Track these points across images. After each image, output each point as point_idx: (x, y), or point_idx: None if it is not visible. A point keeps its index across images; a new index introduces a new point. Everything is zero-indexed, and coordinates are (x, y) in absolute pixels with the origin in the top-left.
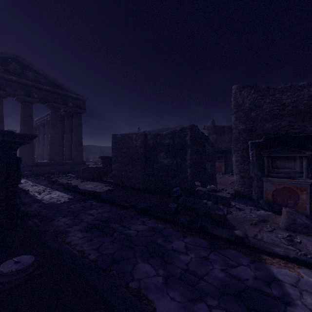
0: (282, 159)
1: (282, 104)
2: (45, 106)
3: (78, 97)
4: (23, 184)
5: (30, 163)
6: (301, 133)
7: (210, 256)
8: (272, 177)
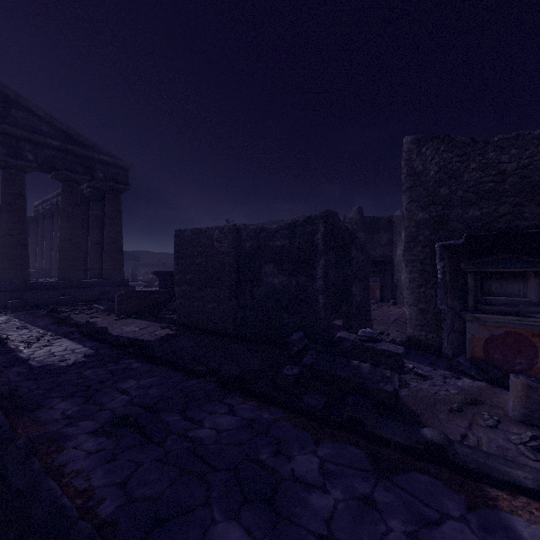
0: (499, 277)
1: (501, 172)
2: (51, 177)
3: (115, 161)
4: (0, 325)
5: (20, 283)
6: (537, 228)
7: (377, 493)
8: (484, 313)
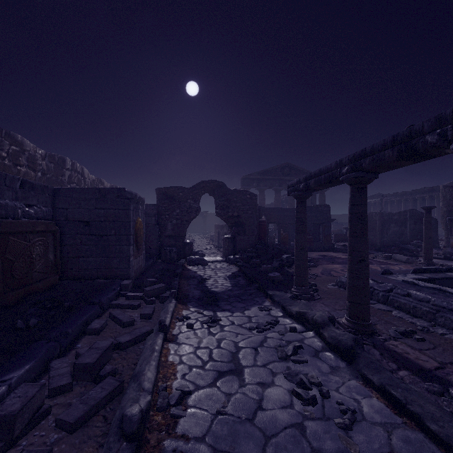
0: None
1: None
2: None
3: None
4: None
5: None
6: None
7: None
8: None
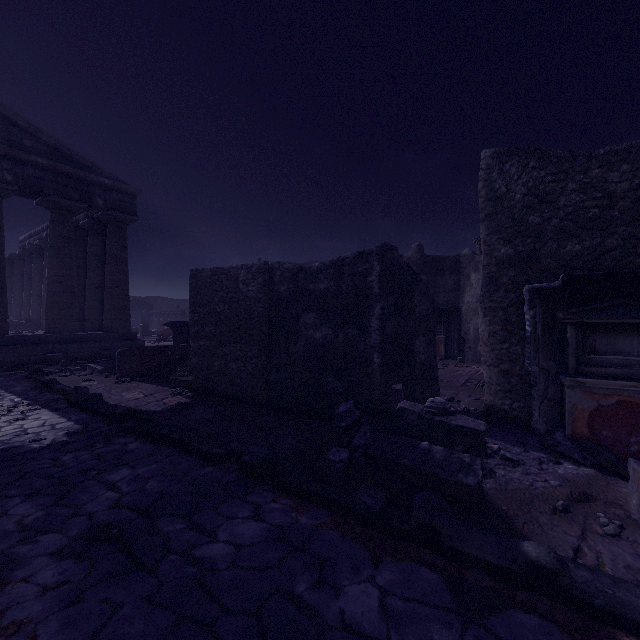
0: (606, 329)
1: (609, 194)
2: (36, 204)
3: (118, 185)
4: None
5: None
6: None
7: None
8: (589, 377)
